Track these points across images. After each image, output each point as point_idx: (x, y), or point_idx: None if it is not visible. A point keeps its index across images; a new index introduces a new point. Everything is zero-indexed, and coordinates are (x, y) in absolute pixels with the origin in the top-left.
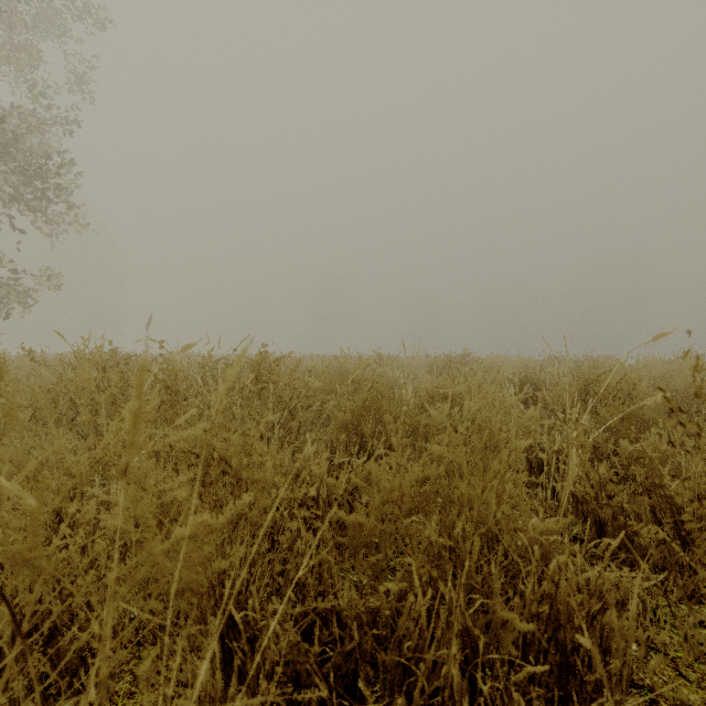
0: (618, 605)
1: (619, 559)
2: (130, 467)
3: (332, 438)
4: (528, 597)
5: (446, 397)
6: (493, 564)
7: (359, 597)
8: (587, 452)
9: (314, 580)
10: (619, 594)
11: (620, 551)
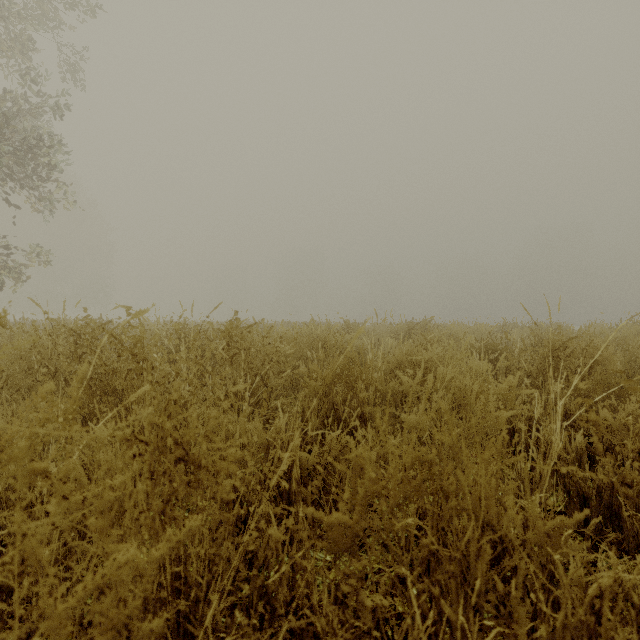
0: (634, 608)
1: (609, 539)
2: (17, 486)
3: (303, 405)
4: (559, 630)
5: (414, 363)
6: (513, 587)
7: (340, 614)
8: (599, 434)
9: (286, 581)
10: (636, 596)
11: (605, 526)
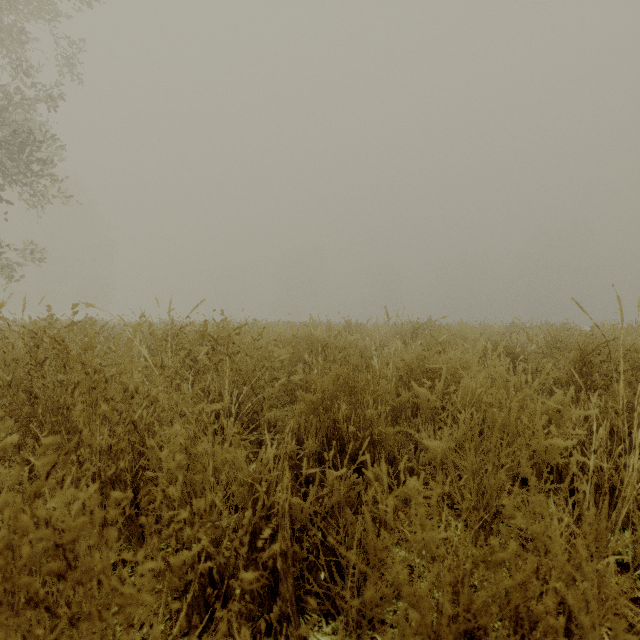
0: None
1: None
2: None
3: (299, 421)
4: None
5: (427, 369)
6: None
7: None
8: None
9: None
10: None
11: None
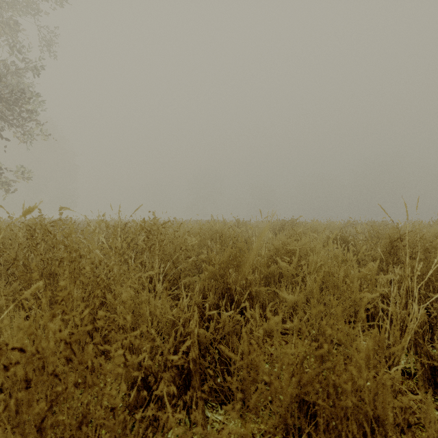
0: None
1: None
2: None
3: (204, 284)
4: None
5: (288, 251)
6: None
7: None
8: None
9: None
10: None
11: None
